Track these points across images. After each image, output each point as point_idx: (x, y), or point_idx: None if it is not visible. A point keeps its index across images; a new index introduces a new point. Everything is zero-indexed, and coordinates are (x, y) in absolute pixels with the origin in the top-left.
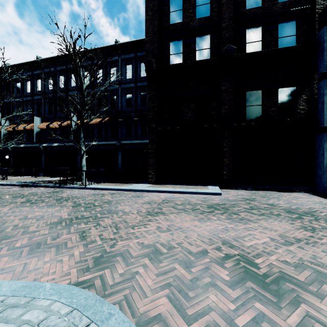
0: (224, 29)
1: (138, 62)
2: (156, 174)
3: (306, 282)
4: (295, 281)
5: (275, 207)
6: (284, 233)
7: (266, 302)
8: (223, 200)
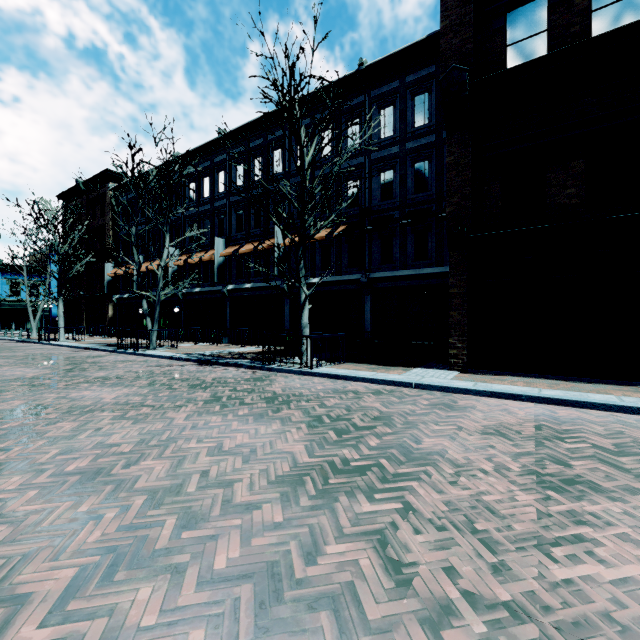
0: None
1: (408, 96)
2: (469, 349)
3: None
4: None
5: None
6: None
7: None
8: None
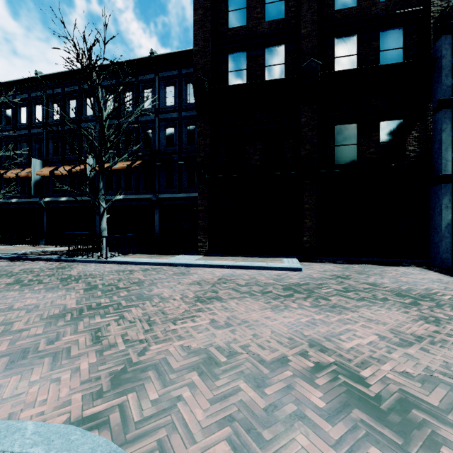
0: (305, 37)
1: (183, 82)
2: (209, 242)
3: (442, 408)
4: (425, 407)
5: (378, 288)
6: (397, 327)
7: (387, 446)
8: (305, 278)
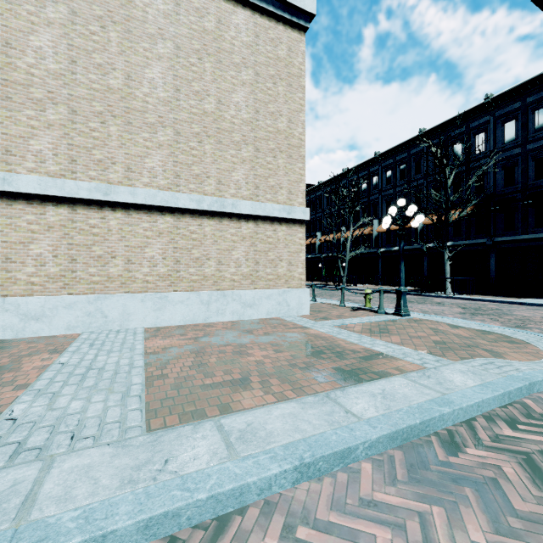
0: None
1: (529, 111)
2: None
3: None
4: None
5: None
6: None
7: None
8: None
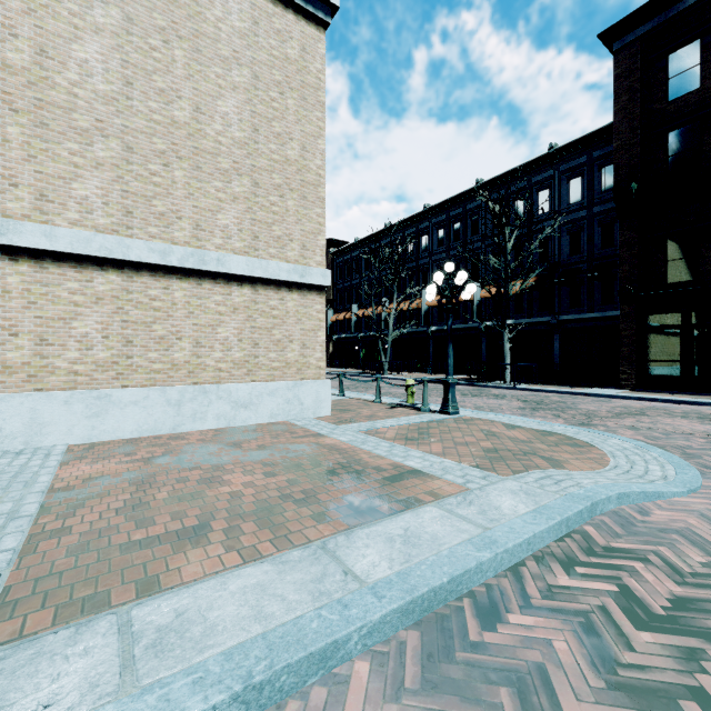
0: None
1: (595, 168)
2: (637, 374)
3: None
4: None
5: None
6: None
7: None
8: None
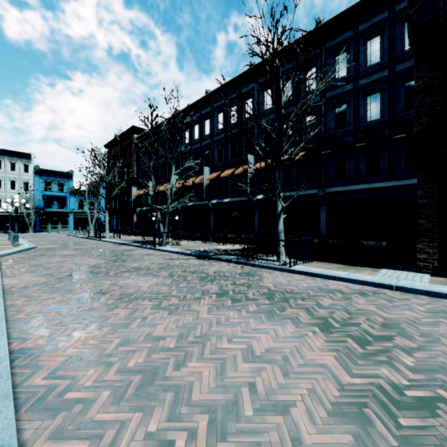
0: None
1: (361, 41)
2: (439, 254)
3: None
4: None
5: None
6: None
7: None
8: None
